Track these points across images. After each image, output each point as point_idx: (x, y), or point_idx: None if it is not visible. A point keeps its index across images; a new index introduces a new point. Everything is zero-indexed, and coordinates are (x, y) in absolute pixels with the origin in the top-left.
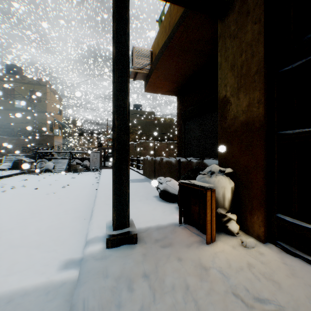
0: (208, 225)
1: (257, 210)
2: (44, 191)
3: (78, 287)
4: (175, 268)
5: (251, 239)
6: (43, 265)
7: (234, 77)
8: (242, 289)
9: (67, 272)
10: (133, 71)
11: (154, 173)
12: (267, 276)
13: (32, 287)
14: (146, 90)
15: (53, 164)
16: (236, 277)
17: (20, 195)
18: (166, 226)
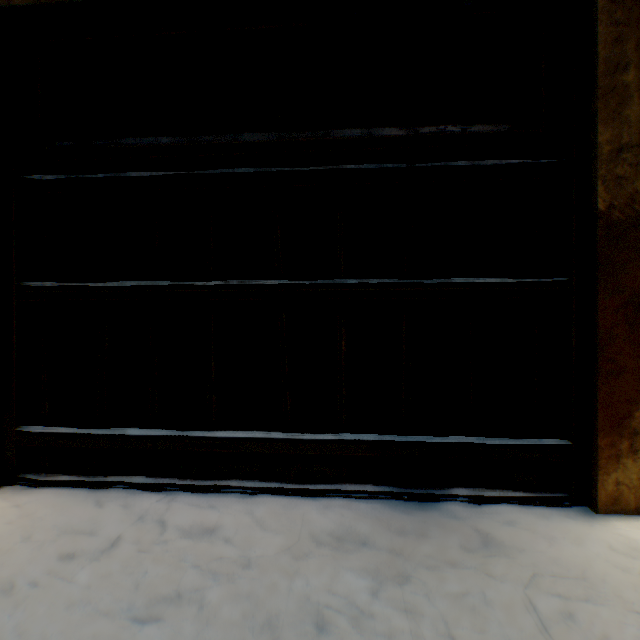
0: None
1: None
2: None
3: None
4: None
5: None
6: None
7: None
8: None
9: None
10: None
11: None
12: None
13: None
14: None
15: None
16: None
17: None
18: None
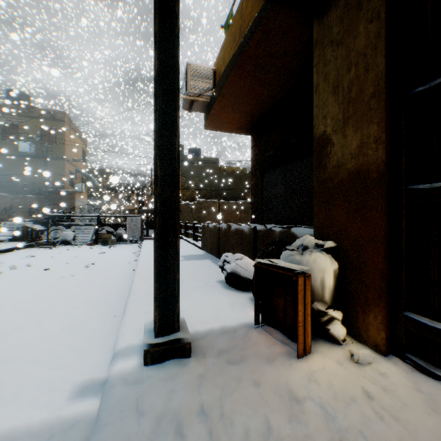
0: (300, 328)
1: (375, 305)
2: (58, 273)
3: (96, 433)
4: (250, 399)
5: (366, 350)
6: (48, 391)
7: (339, 105)
8: (357, 437)
9: (82, 402)
10: (188, 99)
11: (218, 246)
12: (394, 413)
13: (26, 429)
14: (206, 127)
15: (73, 233)
16: (347, 414)
17: (22, 279)
18: (236, 329)
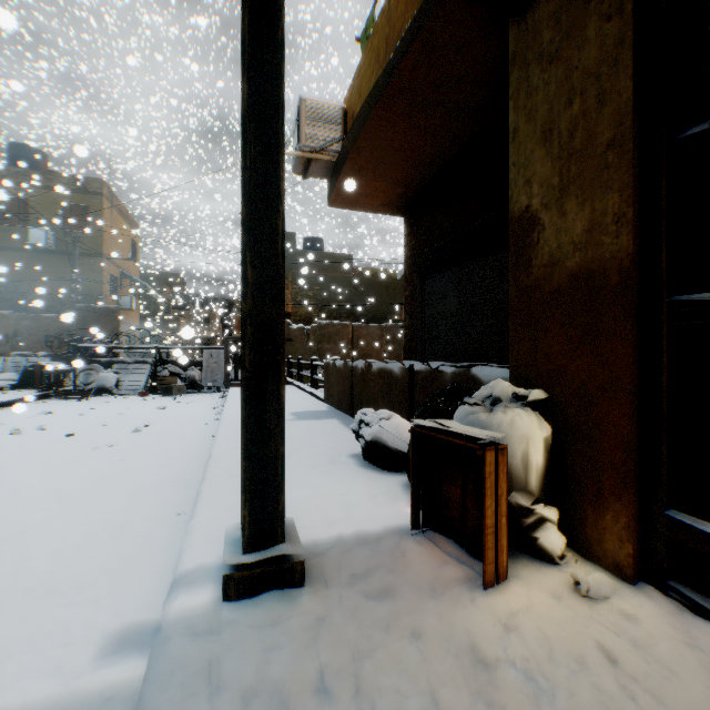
0: (489, 538)
1: (614, 498)
2: (89, 440)
3: None
4: (405, 663)
5: (600, 575)
6: (60, 644)
7: (552, 161)
8: None
9: (119, 665)
10: (302, 157)
11: (351, 397)
12: (655, 688)
13: None
14: (332, 202)
15: (116, 376)
16: (572, 691)
17: (29, 451)
18: (381, 536)
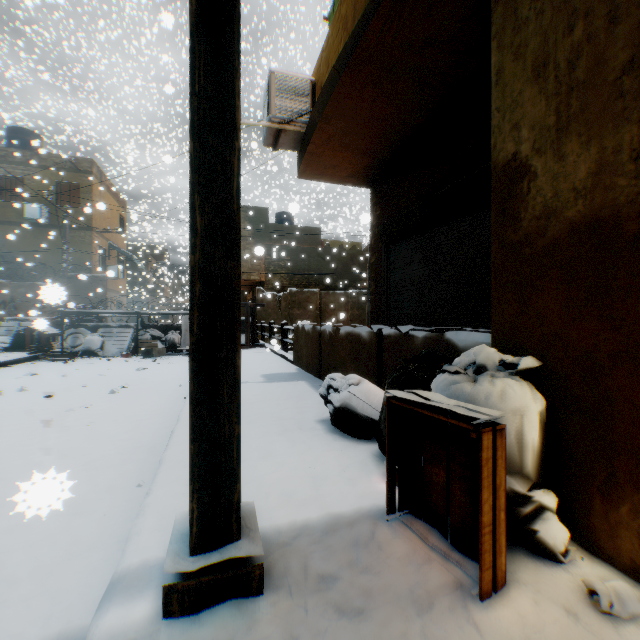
0: (486, 538)
1: (632, 487)
2: (65, 402)
3: None
4: None
5: (622, 584)
6: None
7: (546, 99)
8: None
9: None
10: (272, 128)
11: (320, 360)
12: None
13: None
14: (301, 174)
15: (101, 339)
16: None
17: (4, 413)
18: (352, 521)
